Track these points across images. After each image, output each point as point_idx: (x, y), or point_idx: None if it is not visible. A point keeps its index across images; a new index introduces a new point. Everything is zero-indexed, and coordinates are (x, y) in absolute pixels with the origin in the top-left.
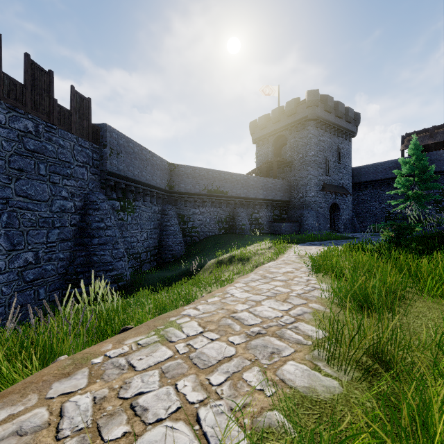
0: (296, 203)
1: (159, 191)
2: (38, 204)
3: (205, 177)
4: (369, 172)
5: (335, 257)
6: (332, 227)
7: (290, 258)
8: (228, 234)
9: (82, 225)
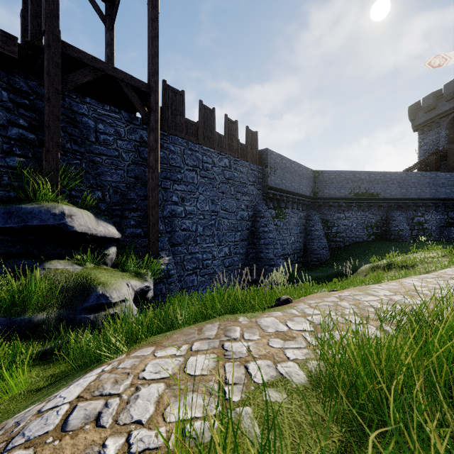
0: None
1: (304, 199)
2: (230, 214)
3: (350, 180)
4: None
5: None
6: None
7: None
8: (380, 240)
9: (252, 229)
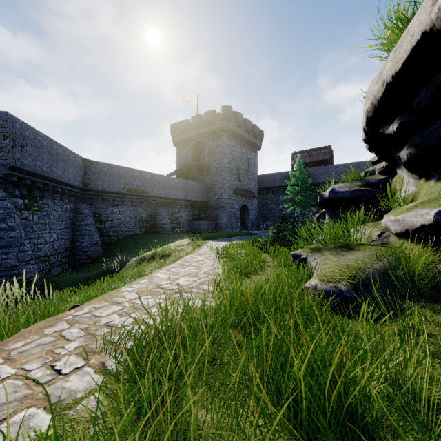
0: (213, 204)
1: (71, 189)
2: None
3: (124, 176)
4: (270, 180)
5: (231, 247)
6: (243, 226)
7: (203, 251)
8: (149, 233)
9: None
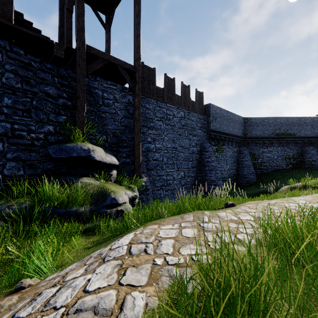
0: None
1: (237, 138)
2: (185, 150)
3: (272, 124)
4: None
5: None
6: None
7: None
8: (296, 168)
9: (200, 160)
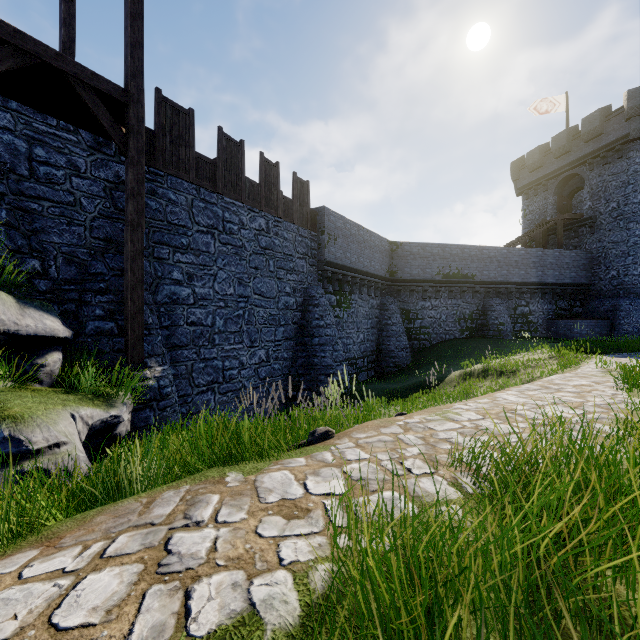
0: (603, 288)
1: (377, 280)
2: (268, 301)
3: (439, 256)
4: None
5: None
6: None
7: (587, 371)
8: (475, 337)
9: (302, 323)
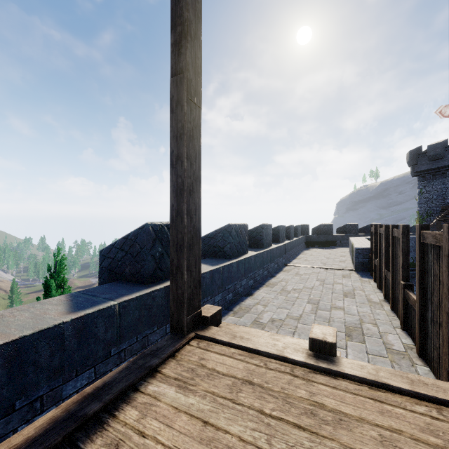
0: None
1: None
2: None
3: None
4: None
5: None
6: None
7: None
8: None
9: None
